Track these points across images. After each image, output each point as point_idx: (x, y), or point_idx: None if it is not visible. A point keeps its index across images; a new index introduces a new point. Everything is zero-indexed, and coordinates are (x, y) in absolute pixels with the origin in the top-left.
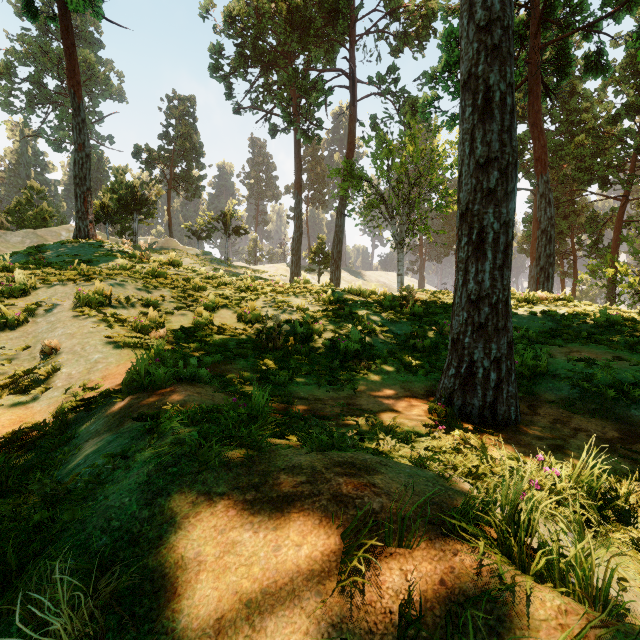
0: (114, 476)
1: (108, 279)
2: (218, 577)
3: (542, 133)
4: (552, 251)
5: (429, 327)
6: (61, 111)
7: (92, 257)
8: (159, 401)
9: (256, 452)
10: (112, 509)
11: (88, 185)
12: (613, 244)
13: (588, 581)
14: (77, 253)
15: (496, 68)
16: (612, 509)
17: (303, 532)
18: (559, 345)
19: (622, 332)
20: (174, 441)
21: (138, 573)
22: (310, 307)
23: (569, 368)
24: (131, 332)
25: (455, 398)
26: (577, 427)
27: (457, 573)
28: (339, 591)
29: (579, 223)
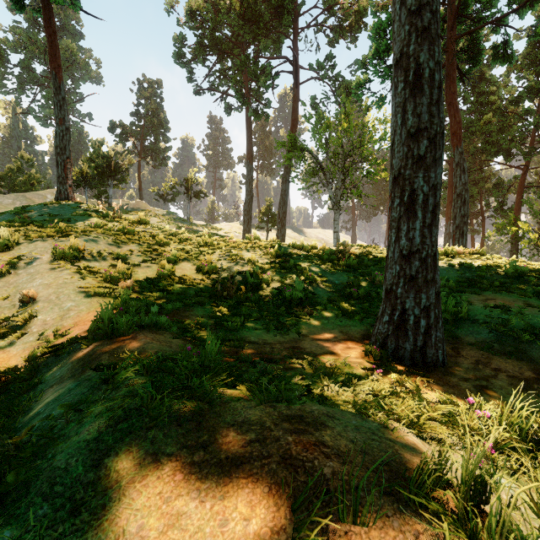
0: (66, 430)
1: (83, 235)
2: None
3: (457, 111)
4: (466, 212)
5: (363, 277)
6: (47, 92)
7: (70, 216)
8: (120, 348)
9: (207, 405)
10: (57, 471)
11: (68, 154)
12: (516, 206)
13: None
14: (57, 213)
15: (426, 47)
16: (538, 449)
17: (251, 502)
18: (476, 293)
19: (530, 282)
20: (127, 393)
21: None
22: (259, 260)
23: (486, 314)
24: (101, 282)
25: (389, 342)
26: (497, 368)
27: None
28: None
29: (487, 188)
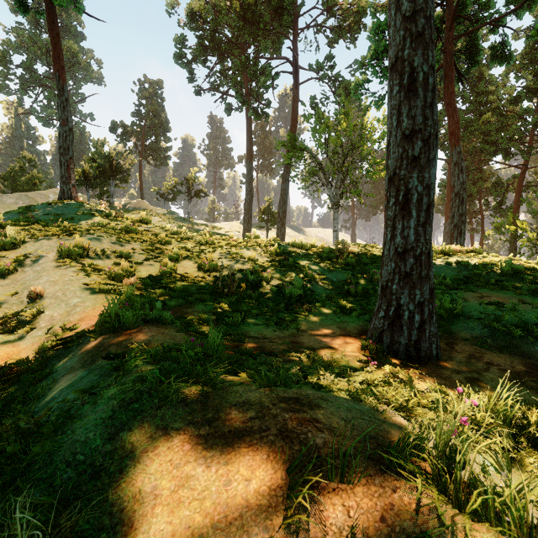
0: (82, 411)
1: (87, 234)
2: (172, 511)
3: (455, 111)
4: (464, 211)
5: (361, 275)
6: (49, 92)
7: (74, 215)
8: (127, 341)
9: (210, 388)
10: (78, 443)
11: (71, 154)
12: (514, 205)
13: (523, 521)
14: (61, 212)
15: (420, 52)
16: (523, 435)
17: (252, 467)
18: (472, 291)
19: (525, 279)
20: (137, 378)
21: (98, 507)
22: (259, 258)
23: (481, 310)
24: (106, 280)
25: (384, 337)
26: (489, 362)
27: (397, 510)
28: (285, 527)
29: (486, 187)
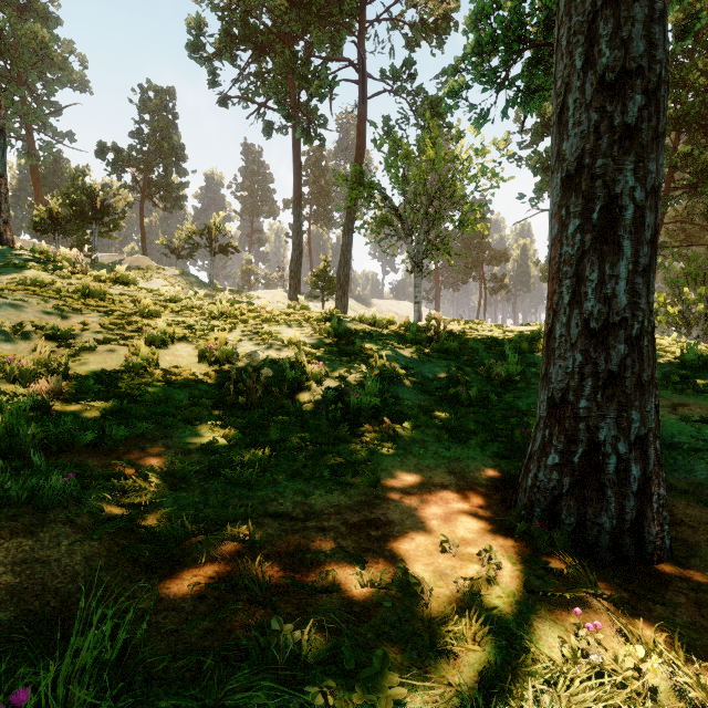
0: None
1: None
2: None
3: None
4: None
5: (470, 368)
6: (4, 97)
7: None
8: None
9: None
10: None
11: (1, 171)
12: None
13: None
14: None
15: None
16: None
17: None
18: None
19: None
20: None
21: None
22: (307, 340)
23: (691, 433)
24: None
25: (564, 510)
26: None
27: None
28: None
29: None
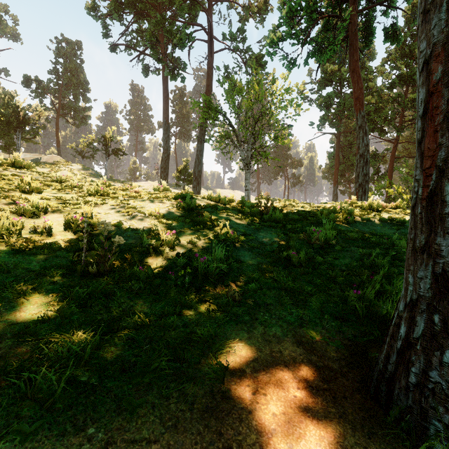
0: None
1: None
2: None
3: (360, 78)
4: (368, 171)
5: (294, 235)
6: None
7: None
8: None
9: None
10: None
11: None
12: (389, 173)
13: None
14: None
15: None
16: None
17: None
18: None
19: None
20: None
21: None
22: (166, 213)
23: None
24: None
25: None
26: None
27: None
28: None
29: None
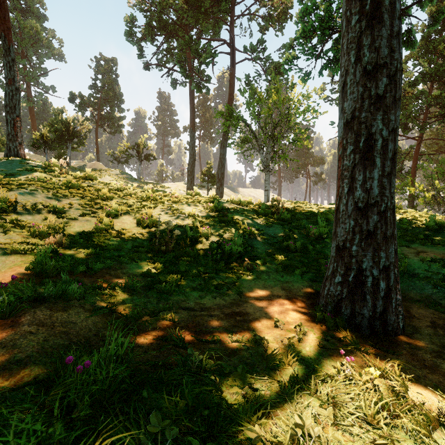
0: None
1: (19, 188)
2: None
3: None
4: None
5: (297, 230)
6: None
7: (16, 171)
8: None
9: None
10: None
11: (17, 113)
12: (412, 170)
13: None
14: (4, 168)
15: None
16: None
17: None
18: (406, 246)
19: None
20: None
21: None
22: (200, 214)
23: (425, 268)
24: (28, 237)
25: (343, 307)
26: None
27: None
28: None
29: None
